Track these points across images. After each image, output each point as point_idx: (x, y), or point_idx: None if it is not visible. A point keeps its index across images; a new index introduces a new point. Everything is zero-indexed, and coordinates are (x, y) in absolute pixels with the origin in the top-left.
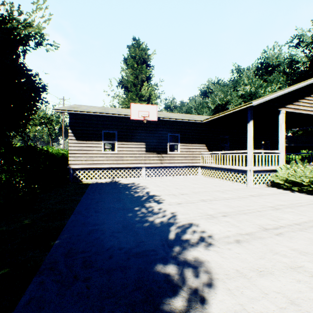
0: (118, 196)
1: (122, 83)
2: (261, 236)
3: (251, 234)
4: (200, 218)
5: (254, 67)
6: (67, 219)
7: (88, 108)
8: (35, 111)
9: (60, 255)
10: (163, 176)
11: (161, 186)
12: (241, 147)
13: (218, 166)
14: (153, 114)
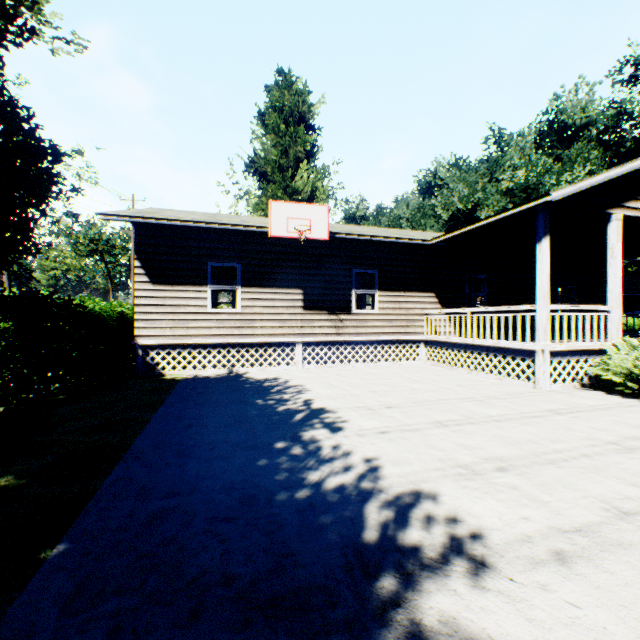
0: (239, 412)
1: (255, 165)
2: (623, 540)
3: (591, 531)
4: (440, 475)
5: (534, 130)
6: (104, 475)
7: (177, 214)
8: (43, 211)
9: (52, 602)
10: (341, 362)
11: (337, 386)
12: (513, 300)
13: (466, 341)
14: (321, 225)
